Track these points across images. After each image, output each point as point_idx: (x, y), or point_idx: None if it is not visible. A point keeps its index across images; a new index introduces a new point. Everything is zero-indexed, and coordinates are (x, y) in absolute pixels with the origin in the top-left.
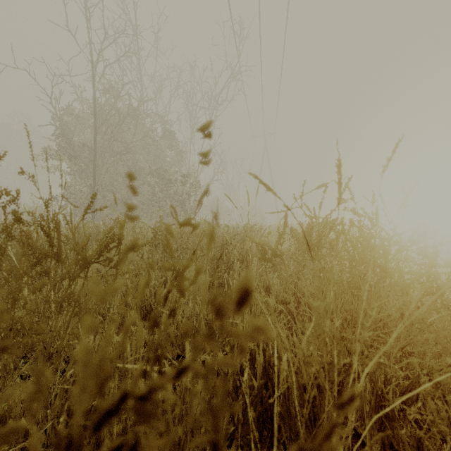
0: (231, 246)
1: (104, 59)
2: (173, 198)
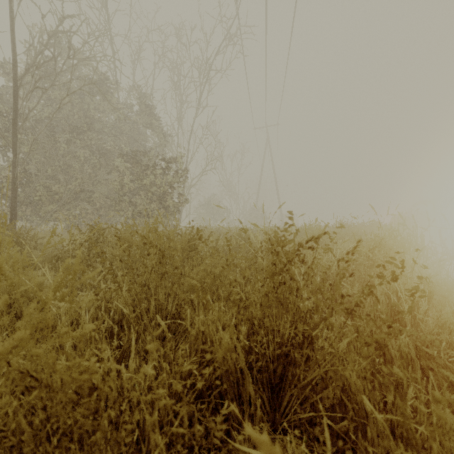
0: None
1: None
2: (147, 190)
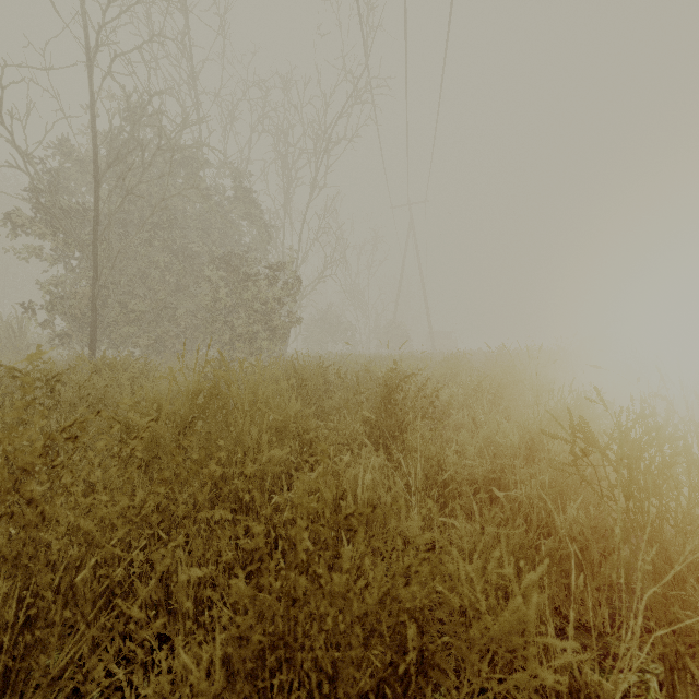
0: (347, 474)
1: (113, 42)
2: (249, 307)
